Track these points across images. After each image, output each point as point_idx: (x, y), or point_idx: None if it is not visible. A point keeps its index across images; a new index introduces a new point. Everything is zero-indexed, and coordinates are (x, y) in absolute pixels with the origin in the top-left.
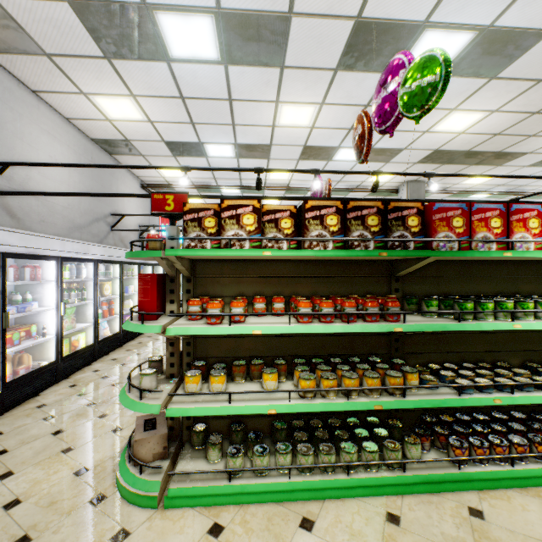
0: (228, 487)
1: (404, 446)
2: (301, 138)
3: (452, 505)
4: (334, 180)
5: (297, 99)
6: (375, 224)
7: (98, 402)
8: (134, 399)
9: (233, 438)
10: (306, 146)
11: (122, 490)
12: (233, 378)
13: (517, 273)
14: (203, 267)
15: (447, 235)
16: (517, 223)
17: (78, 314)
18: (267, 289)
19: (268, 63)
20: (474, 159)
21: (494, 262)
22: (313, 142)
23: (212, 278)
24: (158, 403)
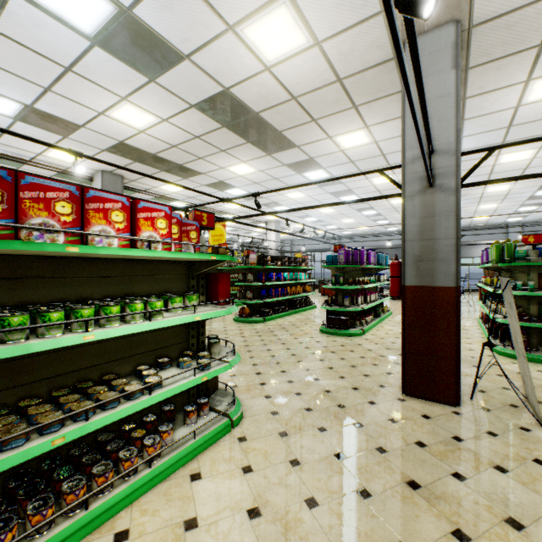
0: None
1: None
2: None
3: None
4: None
5: None
6: None
7: None
8: None
9: None
10: None
11: None
12: None
13: (133, 272)
14: None
15: None
16: (96, 214)
17: None
18: None
19: None
20: (163, 166)
21: (105, 261)
22: None
23: None
24: None
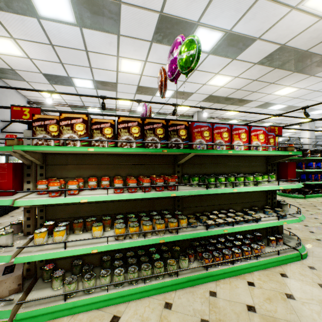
0: (63, 305)
1: (179, 261)
2: (136, 81)
3: (202, 291)
4: (158, 108)
5: (130, 56)
6: (161, 133)
7: None
8: None
9: (73, 270)
10: (139, 85)
11: None
12: (73, 231)
13: (240, 162)
14: (53, 158)
15: (201, 141)
16: (235, 136)
17: None
18: (99, 172)
19: (109, 31)
20: (229, 102)
21: (228, 156)
22: (143, 84)
23: (60, 165)
24: (10, 254)
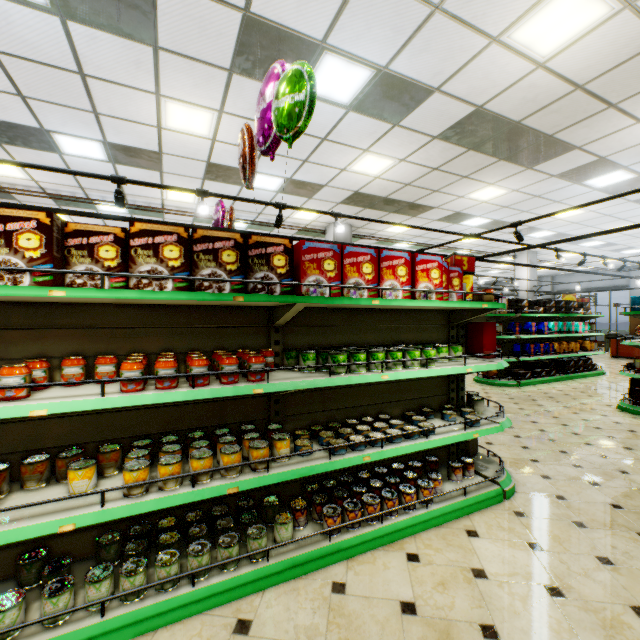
0: None
1: (274, 528)
2: (202, 151)
3: (317, 585)
4: (255, 212)
5: (186, 97)
6: (232, 261)
7: None
8: None
9: (22, 576)
10: (210, 162)
11: None
12: (22, 483)
13: (400, 321)
14: None
15: (318, 279)
16: (387, 271)
17: None
18: (92, 345)
19: (132, 35)
20: (392, 207)
21: (379, 311)
22: (219, 160)
23: None
24: None
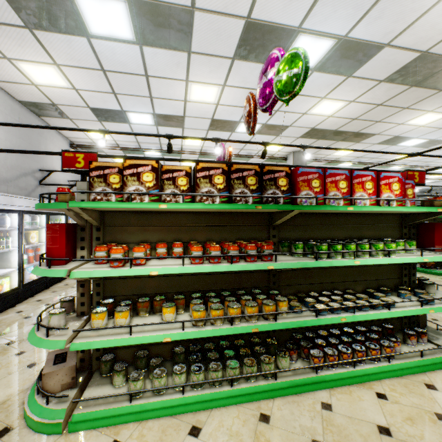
0: (128, 407)
1: (277, 359)
2: (209, 112)
3: (310, 402)
4: (238, 148)
5: (204, 80)
6: (253, 184)
7: (17, 341)
8: (41, 337)
9: (138, 364)
10: (213, 119)
11: (28, 421)
12: (138, 312)
13: (361, 222)
14: (112, 217)
15: (308, 193)
16: (357, 185)
17: (2, 261)
18: (169, 236)
19: (177, 48)
20: (340, 137)
21: (345, 214)
22: (219, 116)
23: (120, 227)
24: (64, 339)
